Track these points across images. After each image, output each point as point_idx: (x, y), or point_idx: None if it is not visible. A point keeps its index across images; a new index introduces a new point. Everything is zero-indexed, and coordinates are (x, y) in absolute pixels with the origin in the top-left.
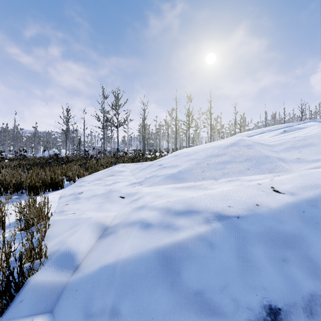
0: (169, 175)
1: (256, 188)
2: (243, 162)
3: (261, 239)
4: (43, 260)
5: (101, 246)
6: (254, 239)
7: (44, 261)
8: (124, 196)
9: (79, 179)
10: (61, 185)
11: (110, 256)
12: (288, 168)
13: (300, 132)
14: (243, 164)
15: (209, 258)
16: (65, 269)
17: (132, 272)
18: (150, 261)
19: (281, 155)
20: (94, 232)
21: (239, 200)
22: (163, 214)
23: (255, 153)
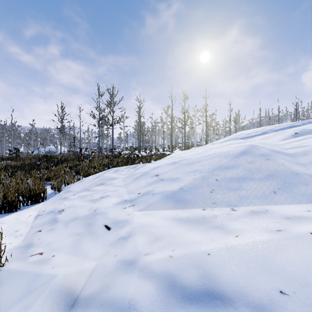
0: (168, 194)
1: None
2: (264, 180)
3: None
4: None
5: None
6: None
7: None
8: (110, 226)
9: (66, 187)
10: (42, 197)
11: None
12: None
13: None
14: (265, 183)
15: None
16: None
17: None
18: None
19: None
20: None
21: (296, 277)
22: (164, 294)
23: (277, 167)
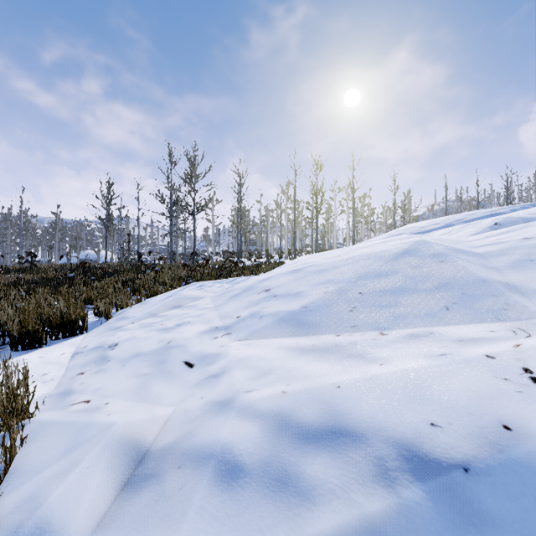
0: (284, 316)
1: (486, 369)
2: (433, 291)
3: None
4: None
5: (121, 521)
6: None
7: None
8: (193, 363)
9: (119, 312)
10: (81, 326)
11: None
12: (535, 310)
13: (531, 228)
14: (434, 296)
15: None
16: None
17: None
18: None
19: (509, 278)
20: (114, 469)
21: (455, 407)
22: (272, 434)
23: (455, 273)
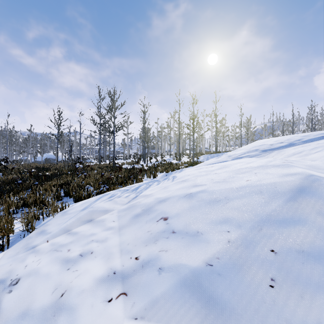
0: (186, 277)
1: None
2: None
3: None
4: None
5: None
6: None
7: None
8: None
9: (43, 222)
10: (1, 245)
11: None
12: None
13: None
14: None
15: None
16: None
17: None
18: None
19: None
20: None
21: None
22: None
23: None
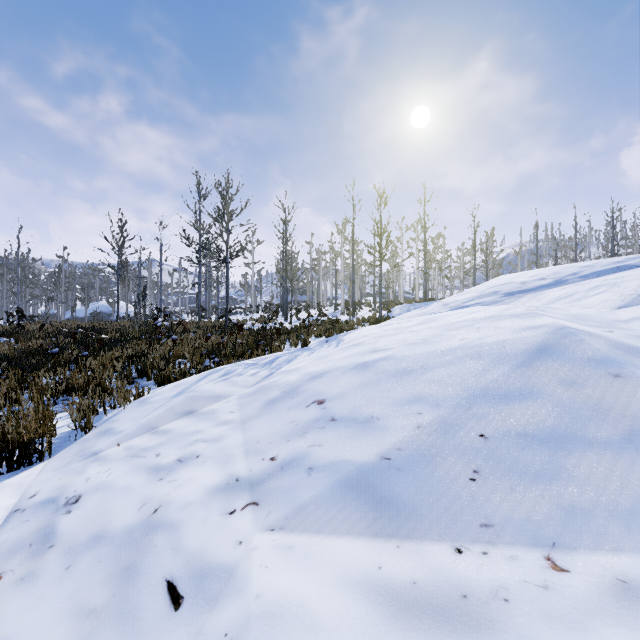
0: (350, 476)
1: None
2: (624, 449)
3: None
4: None
5: None
6: None
7: None
8: (182, 591)
9: (106, 417)
10: (39, 450)
11: None
12: None
13: None
14: (633, 462)
15: None
16: None
17: None
18: None
19: None
20: None
21: None
22: None
23: None
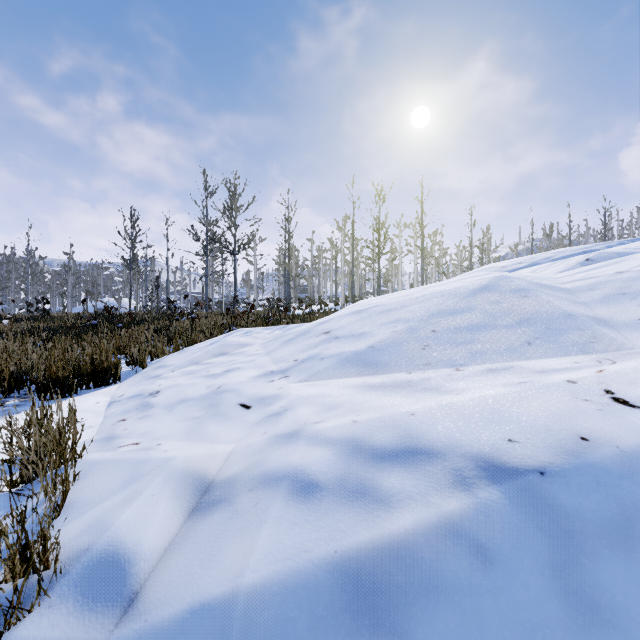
0: (348, 356)
1: (567, 392)
2: (513, 327)
3: (616, 541)
4: (49, 575)
5: (195, 537)
6: (596, 540)
7: (52, 580)
8: (250, 404)
9: (155, 361)
10: (114, 375)
11: (215, 574)
12: (624, 342)
13: (626, 262)
14: (515, 331)
15: (482, 594)
16: (103, 606)
17: (274, 631)
18: (321, 598)
19: (598, 312)
20: (179, 497)
21: (533, 425)
22: (346, 456)
23: (538, 308)
